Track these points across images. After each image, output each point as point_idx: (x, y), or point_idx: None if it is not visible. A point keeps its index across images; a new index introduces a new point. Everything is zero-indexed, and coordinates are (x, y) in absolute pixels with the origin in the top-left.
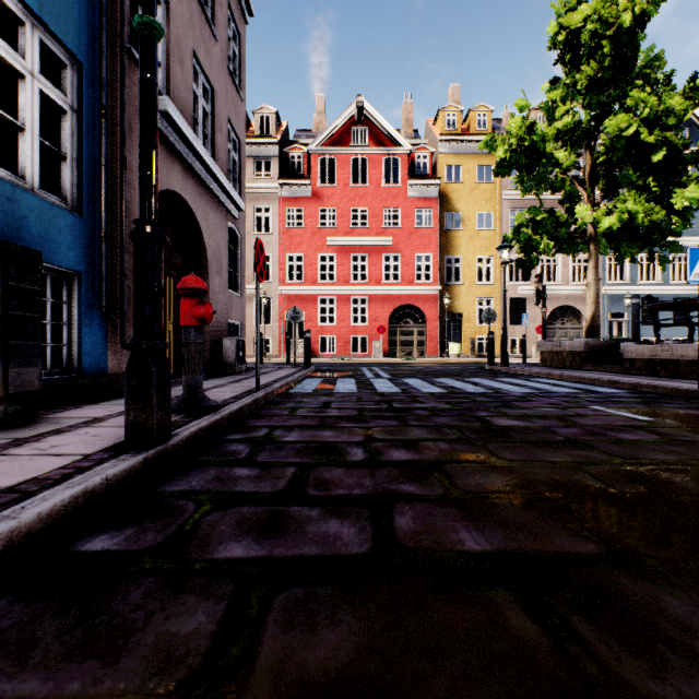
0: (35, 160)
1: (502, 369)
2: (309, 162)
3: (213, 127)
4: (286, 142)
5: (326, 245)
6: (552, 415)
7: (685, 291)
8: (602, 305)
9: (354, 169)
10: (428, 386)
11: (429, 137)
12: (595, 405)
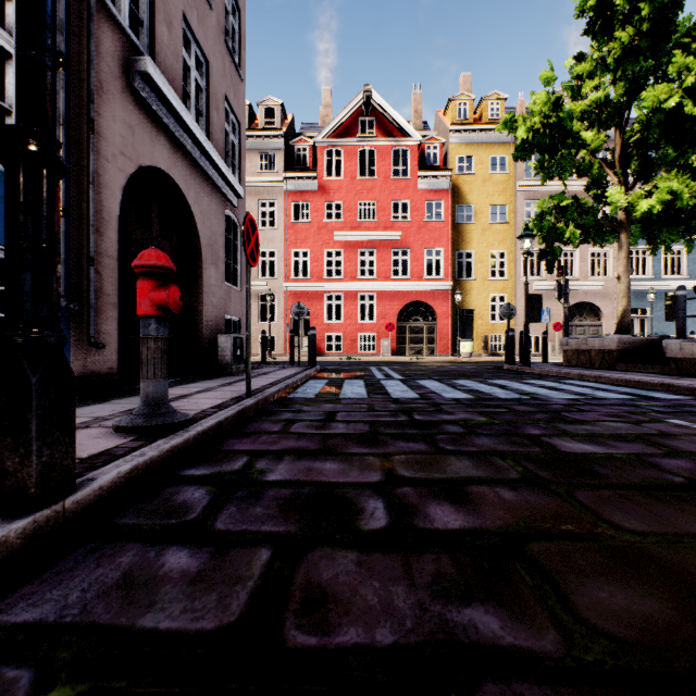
0: None
1: (524, 369)
2: (315, 155)
3: (208, 103)
4: (292, 135)
5: (332, 240)
6: (629, 434)
7: None
8: None
9: (361, 164)
10: (449, 389)
11: (439, 127)
12: (673, 418)
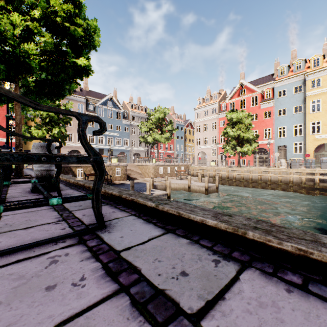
0: None
1: None
2: None
3: None
4: None
5: None
6: None
7: (111, 147)
8: None
9: None
10: None
11: None
12: None
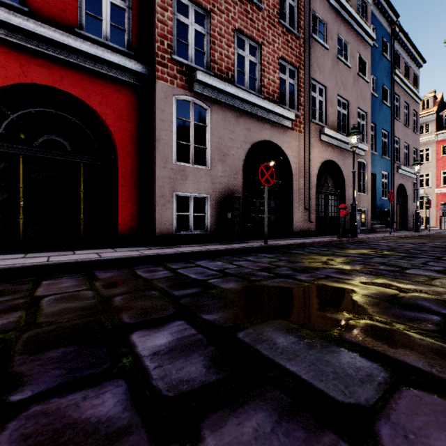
0: (384, 193)
1: None
2: None
3: (408, 156)
4: (440, 105)
5: None
6: None
7: None
8: None
9: None
10: None
11: None
12: None
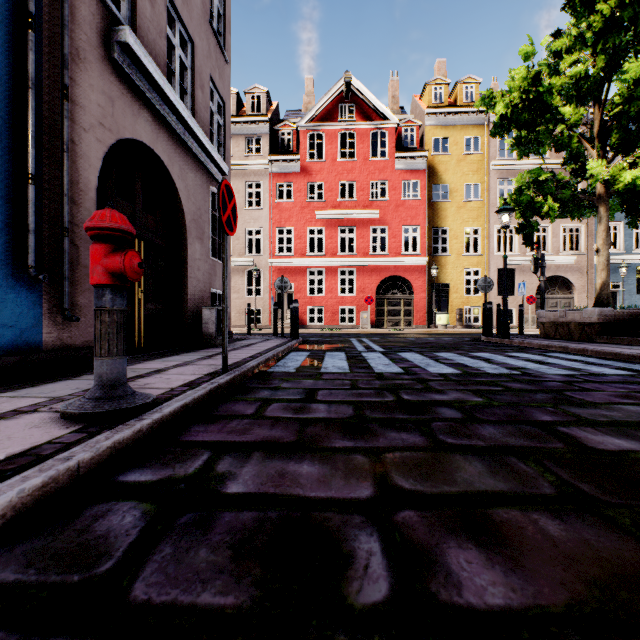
0: None
1: (503, 341)
2: (298, 139)
3: (193, 82)
4: (277, 121)
5: (314, 218)
6: None
7: None
8: (594, 275)
9: (341, 147)
10: (433, 363)
11: (416, 111)
12: None
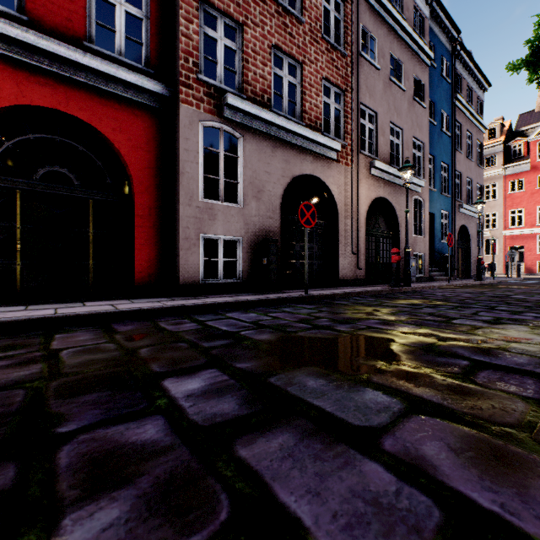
0: (444, 236)
1: None
2: (528, 144)
3: (471, 192)
4: (509, 135)
5: None
6: None
7: None
8: None
9: None
10: None
11: None
12: None
